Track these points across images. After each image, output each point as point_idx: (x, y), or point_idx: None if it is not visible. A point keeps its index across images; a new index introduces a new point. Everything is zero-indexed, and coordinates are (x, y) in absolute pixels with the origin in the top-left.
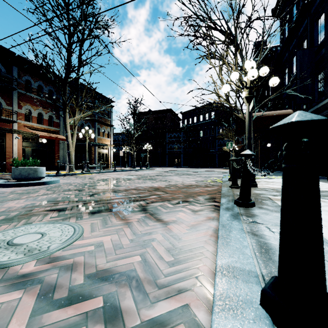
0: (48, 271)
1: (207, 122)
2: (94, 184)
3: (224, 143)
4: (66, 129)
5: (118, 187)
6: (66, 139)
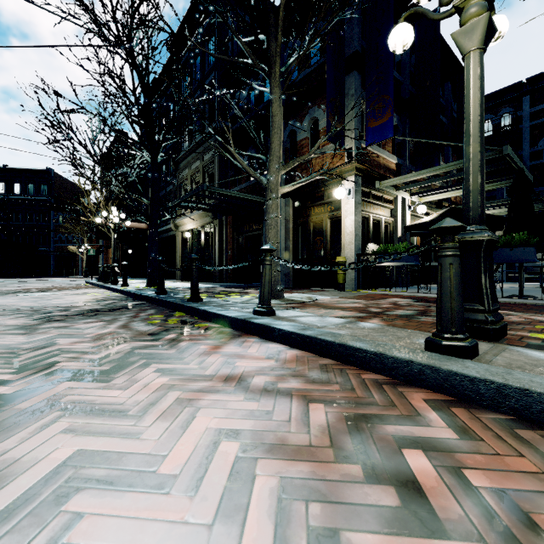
0: (70, 294)
1: (33, 200)
2: None
3: (67, 239)
4: None
5: None
6: None
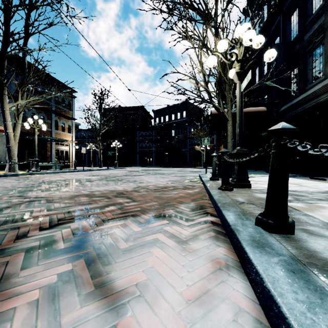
0: None
1: (179, 121)
2: (29, 189)
3: (195, 143)
4: (4, 116)
5: (62, 193)
6: (5, 129)
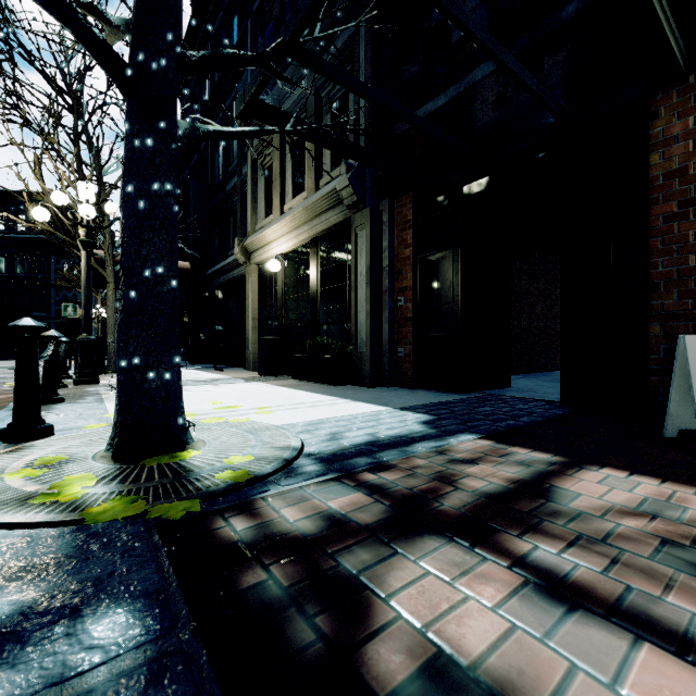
0: None
1: (24, 239)
2: None
3: (75, 300)
4: None
5: None
6: None
